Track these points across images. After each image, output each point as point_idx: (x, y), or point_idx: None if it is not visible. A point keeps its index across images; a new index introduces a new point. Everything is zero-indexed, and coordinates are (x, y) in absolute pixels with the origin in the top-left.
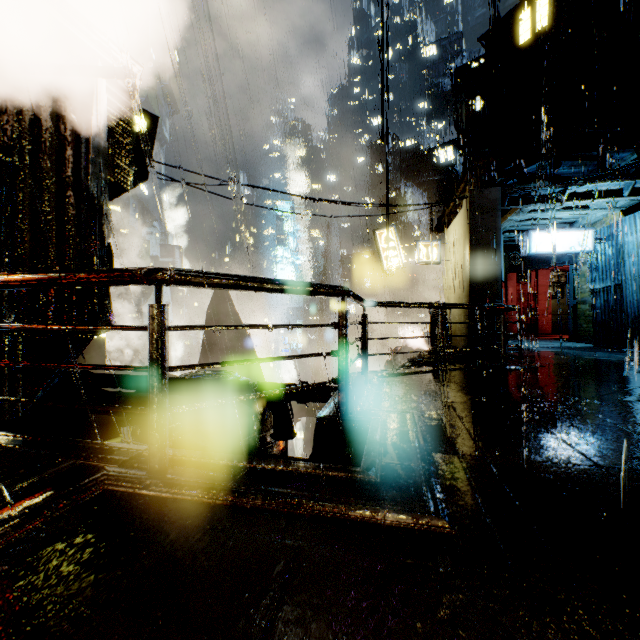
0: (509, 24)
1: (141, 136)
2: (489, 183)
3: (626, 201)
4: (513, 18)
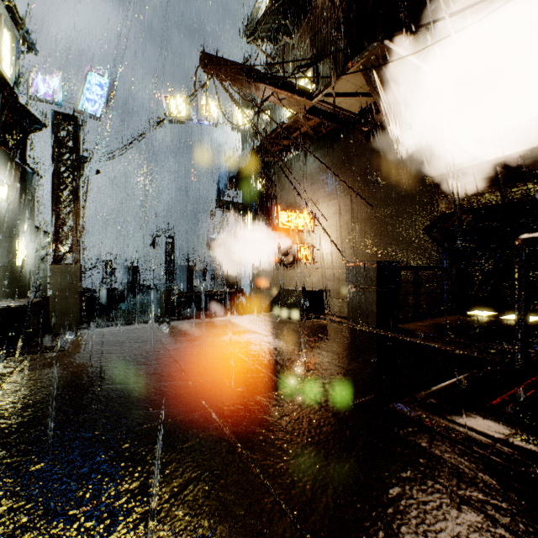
0: None
1: None
2: None
3: None
4: None
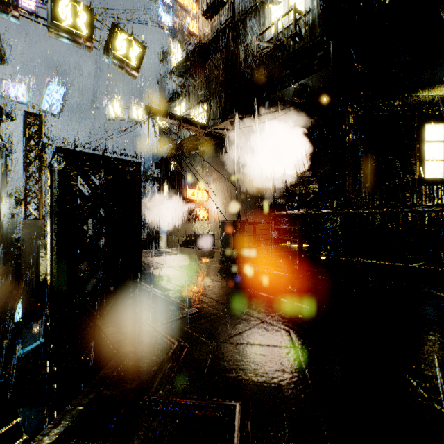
0: None
1: None
2: None
3: None
4: None
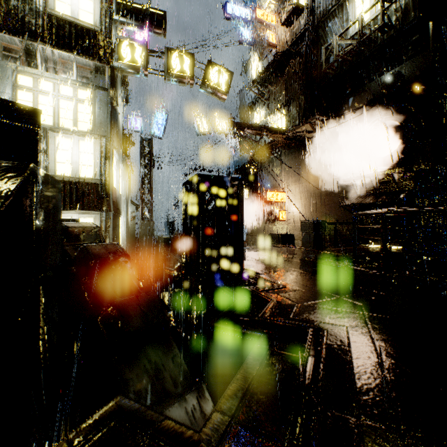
0: None
1: None
2: None
3: None
4: None
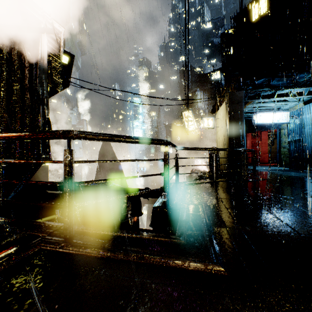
0: (247, 11)
1: (65, 65)
2: (238, 89)
3: (305, 98)
4: (249, 8)
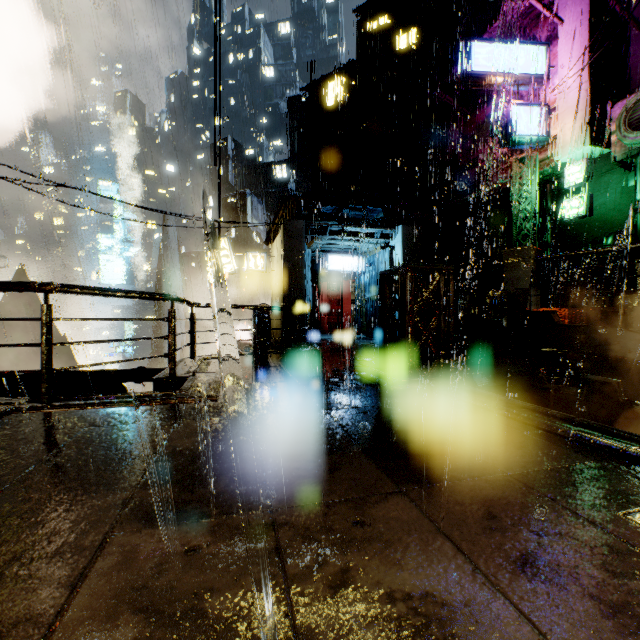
0: (321, 87)
1: None
2: (298, 215)
3: (382, 240)
4: (324, 84)
